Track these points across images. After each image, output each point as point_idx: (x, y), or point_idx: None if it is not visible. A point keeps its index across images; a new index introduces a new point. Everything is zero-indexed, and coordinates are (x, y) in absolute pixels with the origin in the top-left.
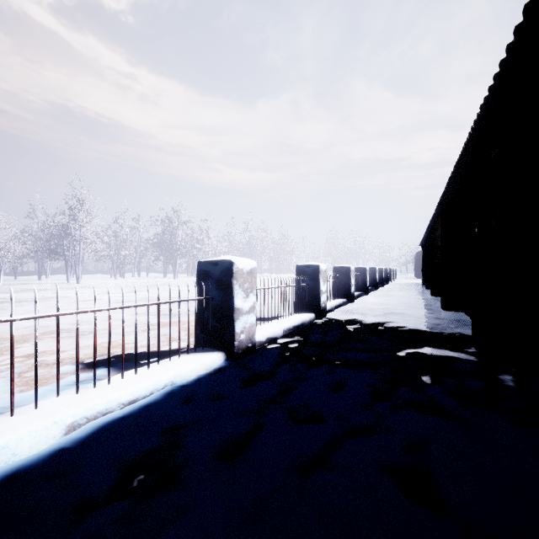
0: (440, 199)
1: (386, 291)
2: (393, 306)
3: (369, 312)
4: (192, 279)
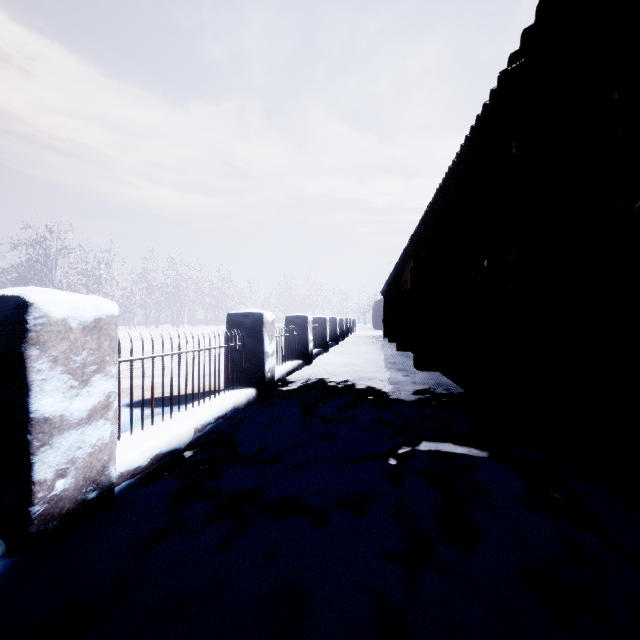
0: (413, 234)
1: (348, 346)
2: (360, 368)
3: (332, 379)
4: None
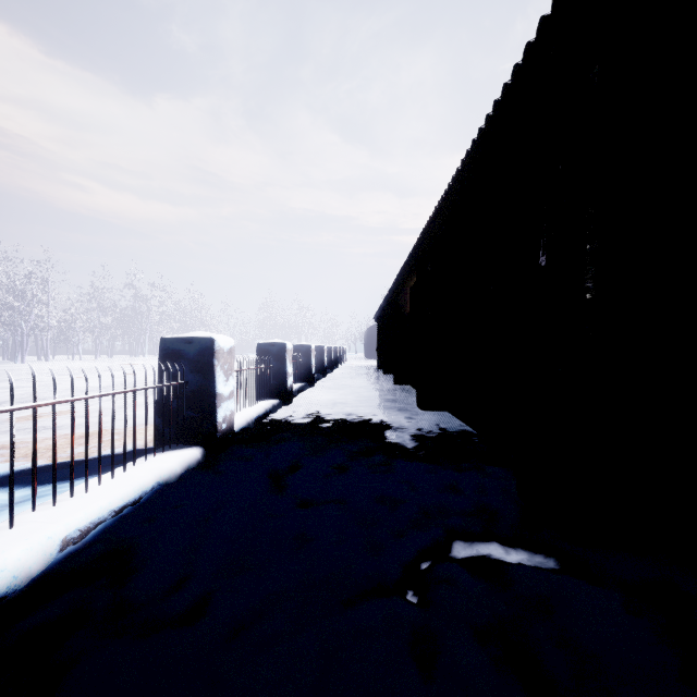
0: (416, 243)
1: (338, 379)
2: (352, 407)
3: (317, 425)
4: (5, 366)
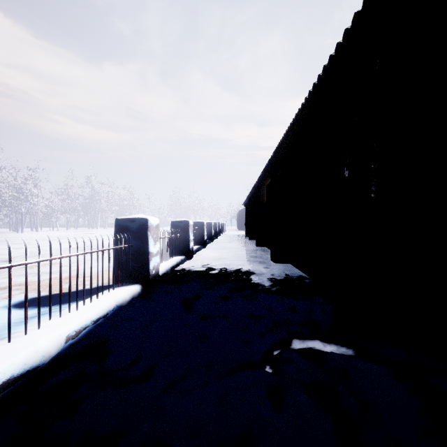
0: (270, 158)
1: (221, 243)
2: (230, 261)
3: (209, 272)
4: (11, 234)
